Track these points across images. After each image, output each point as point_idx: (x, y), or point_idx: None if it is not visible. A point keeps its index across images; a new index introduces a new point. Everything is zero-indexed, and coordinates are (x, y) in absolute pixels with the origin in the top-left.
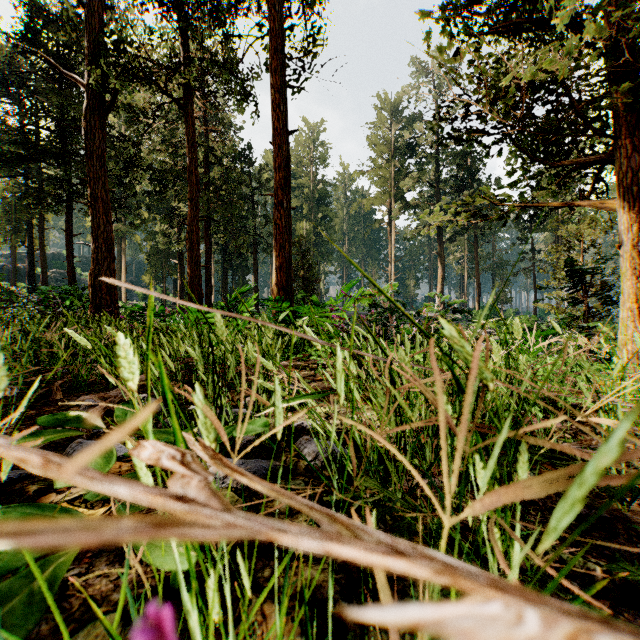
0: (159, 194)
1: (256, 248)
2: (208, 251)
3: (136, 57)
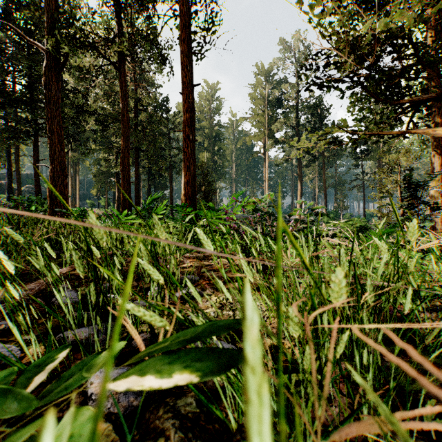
0: (102, 131)
1: (171, 170)
2: (137, 172)
3: (82, 30)
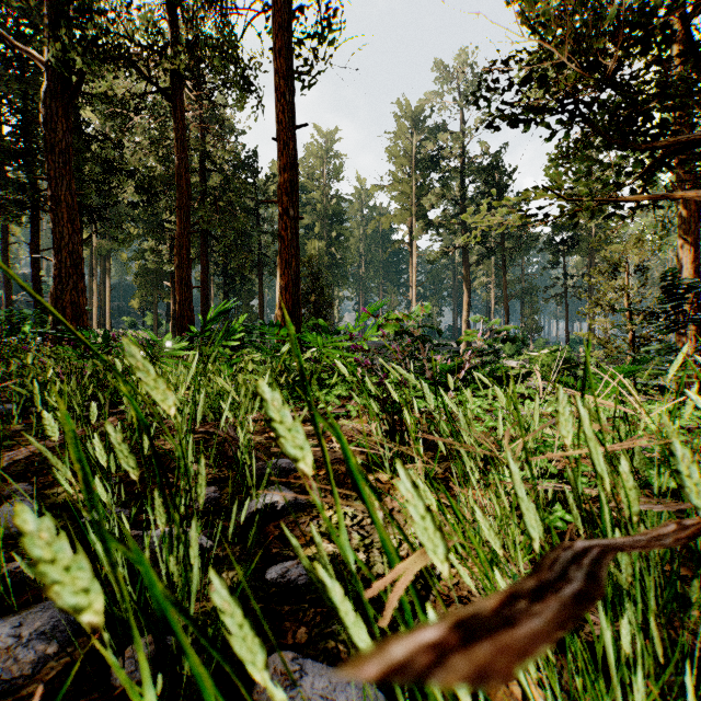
0: (147, 205)
1: (261, 269)
2: (204, 271)
3: (109, 31)
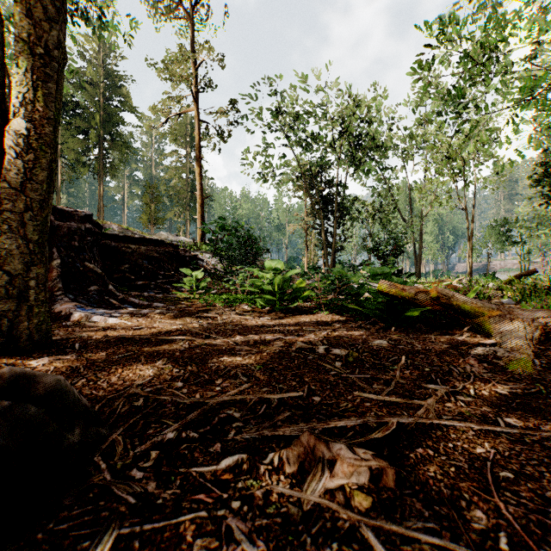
0: None
1: None
2: None
3: None
